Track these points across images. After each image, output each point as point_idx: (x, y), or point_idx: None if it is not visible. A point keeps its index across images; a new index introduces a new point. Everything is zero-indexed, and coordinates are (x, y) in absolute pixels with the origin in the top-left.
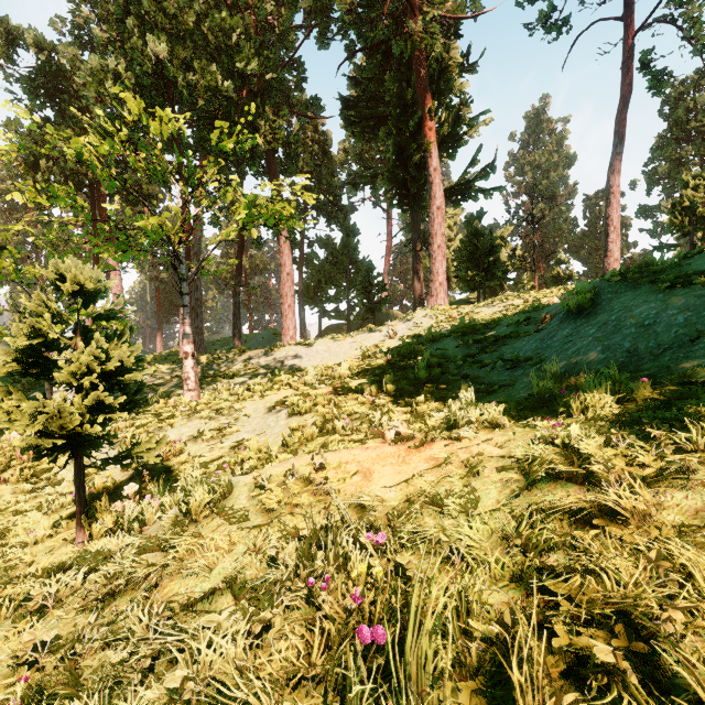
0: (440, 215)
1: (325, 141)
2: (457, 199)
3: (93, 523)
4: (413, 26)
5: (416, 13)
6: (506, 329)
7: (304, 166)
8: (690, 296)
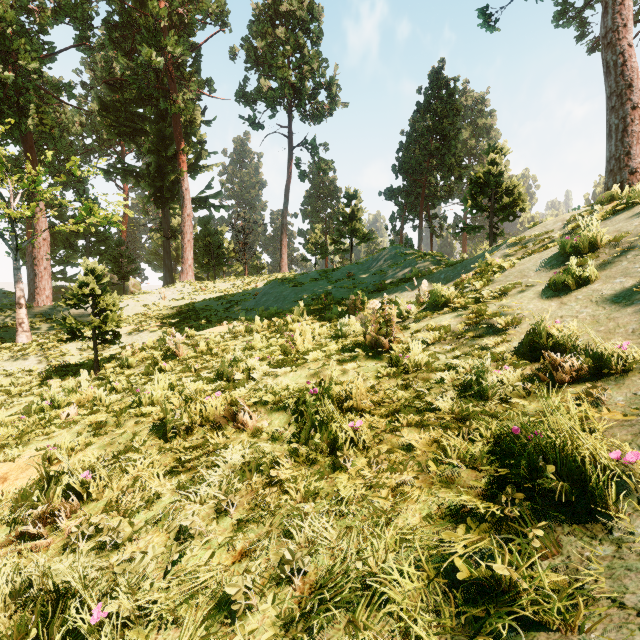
0: (189, 220)
1: (65, 114)
2: (196, 207)
3: (106, 365)
4: (176, 98)
5: (174, 81)
6: (240, 297)
7: (66, 149)
8: (296, 290)
